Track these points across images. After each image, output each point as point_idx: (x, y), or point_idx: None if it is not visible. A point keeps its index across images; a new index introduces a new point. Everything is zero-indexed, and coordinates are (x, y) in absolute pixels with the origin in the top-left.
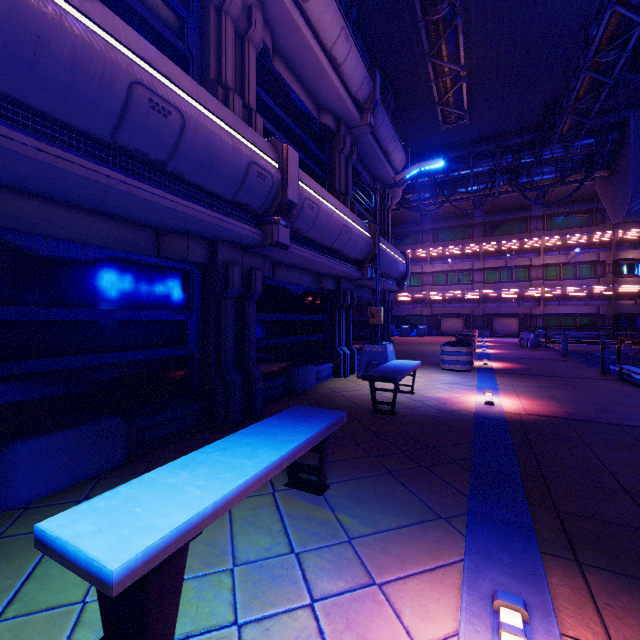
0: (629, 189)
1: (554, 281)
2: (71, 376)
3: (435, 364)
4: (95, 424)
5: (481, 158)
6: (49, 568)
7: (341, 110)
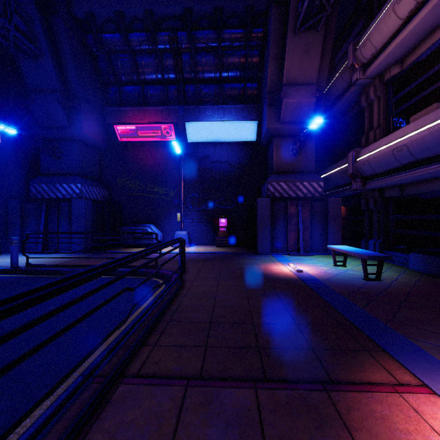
0: None
1: None
2: (437, 239)
3: None
4: (428, 256)
5: None
6: (371, 267)
7: None
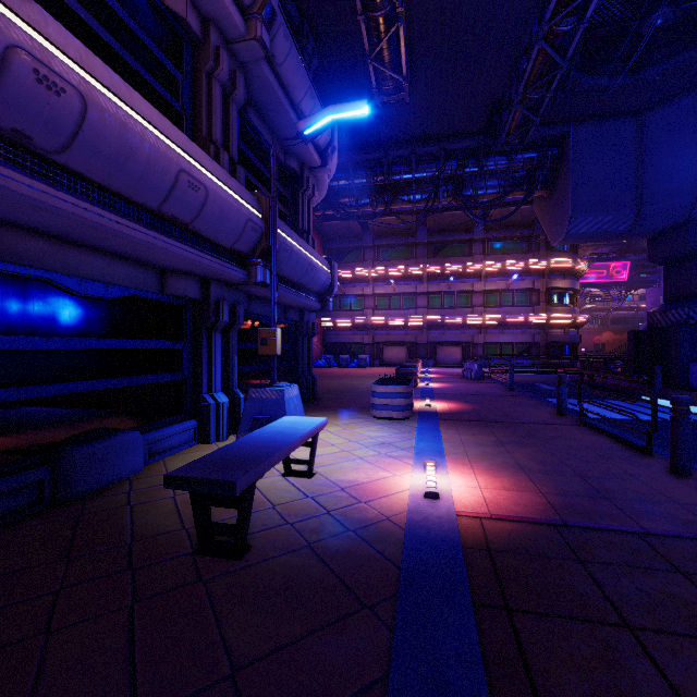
0: (568, 209)
1: (494, 308)
2: None
3: (366, 408)
4: None
5: (424, 162)
6: None
7: None
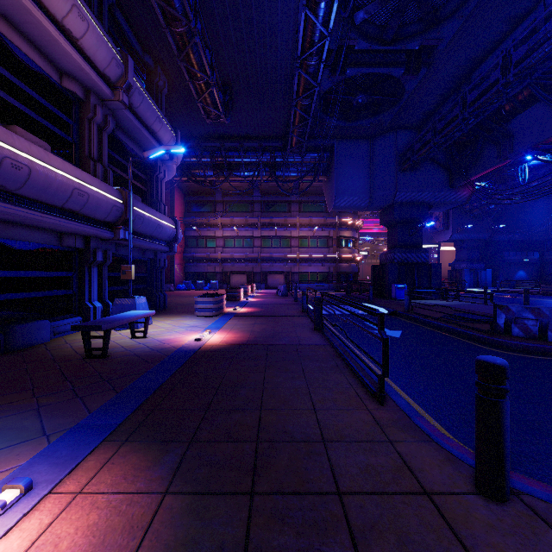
0: (334, 191)
1: (305, 249)
2: None
3: None
4: None
5: (250, 151)
6: None
7: (87, 81)
